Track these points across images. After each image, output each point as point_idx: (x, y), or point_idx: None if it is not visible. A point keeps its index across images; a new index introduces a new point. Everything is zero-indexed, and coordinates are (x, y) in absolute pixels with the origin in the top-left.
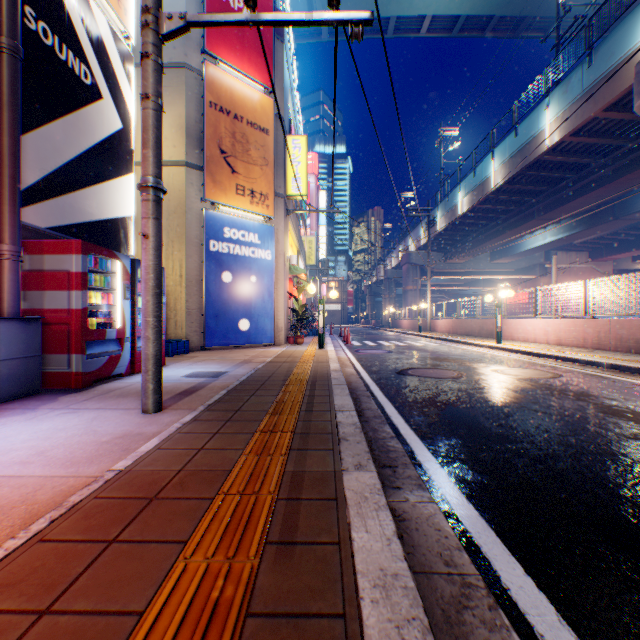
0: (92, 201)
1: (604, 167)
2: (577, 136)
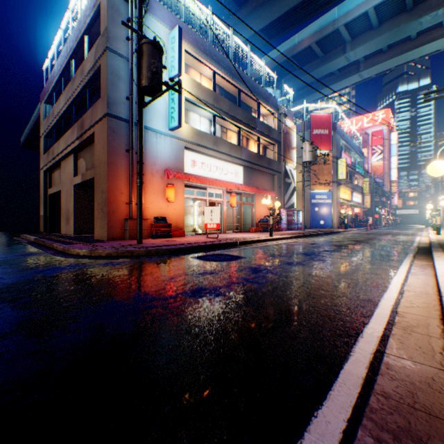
0: (290, 201)
1: None
2: None
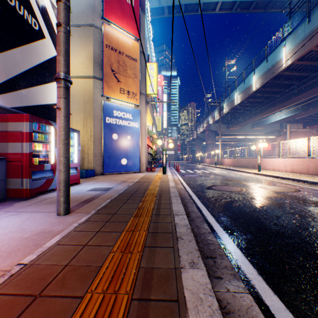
0: (39, 94)
1: (315, 77)
2: (301, 61)
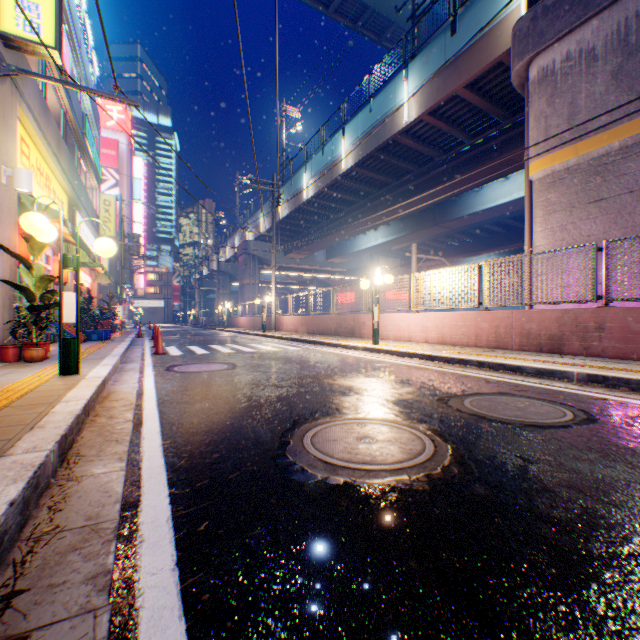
0: None
1: (445, 164)
2: (434, 118)
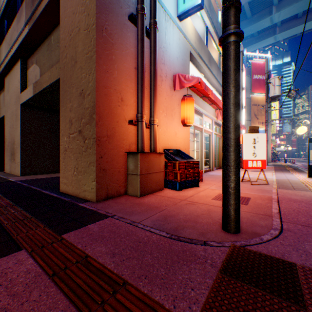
0: None
1: None
2: None
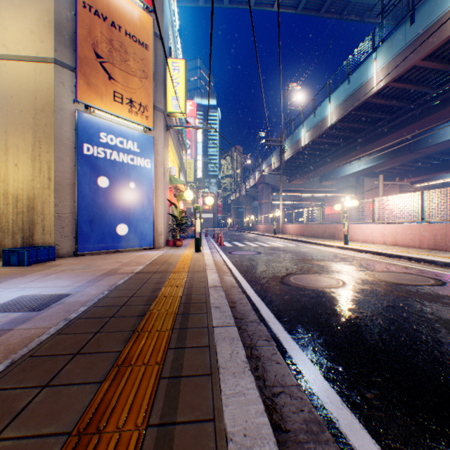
0: None
1: (412, 110)
2: (398, 82)
